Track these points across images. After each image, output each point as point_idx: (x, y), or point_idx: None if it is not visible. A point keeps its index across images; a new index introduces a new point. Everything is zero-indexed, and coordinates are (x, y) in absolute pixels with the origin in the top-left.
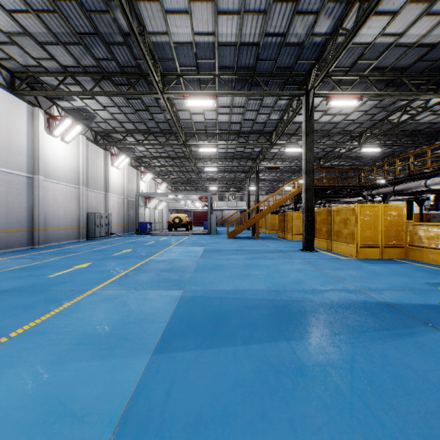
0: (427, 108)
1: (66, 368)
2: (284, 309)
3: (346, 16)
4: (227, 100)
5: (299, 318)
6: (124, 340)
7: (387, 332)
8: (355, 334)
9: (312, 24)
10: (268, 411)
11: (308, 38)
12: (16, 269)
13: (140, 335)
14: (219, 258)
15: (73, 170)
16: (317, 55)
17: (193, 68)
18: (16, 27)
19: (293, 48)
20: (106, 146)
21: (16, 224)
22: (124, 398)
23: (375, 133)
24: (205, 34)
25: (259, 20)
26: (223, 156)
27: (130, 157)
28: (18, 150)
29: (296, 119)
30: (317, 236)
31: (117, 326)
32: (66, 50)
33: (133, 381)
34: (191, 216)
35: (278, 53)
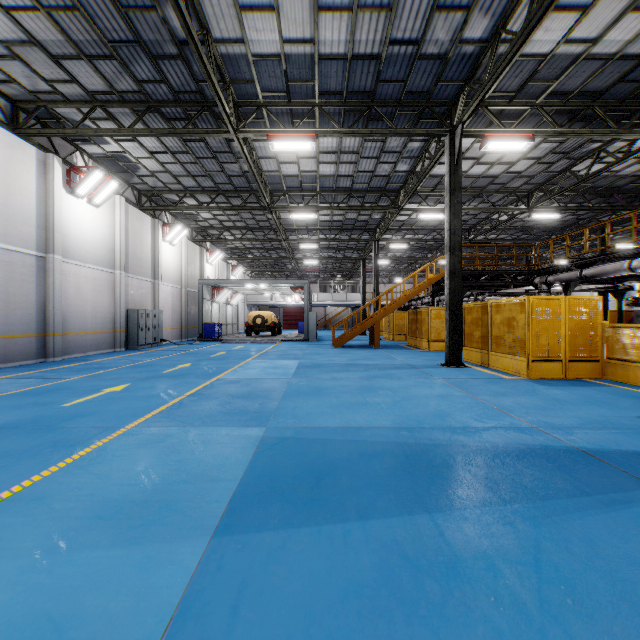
0: (632, 153)
1: (71, 560)
2: (422, 458)
3: (512, 12)
4: (333, 142)
5: (446, 474)
6: (168, 511)
7: (588, 498)
8: (536, 502)
9: (460, 25)
10: None
11: (454, 48)
12: (15, 393)
13: (195, 503)
14: (321, 378)
15: (105, 246)
16: (468, 73)
17: (282, 94)
18: (18, 33)
19: (432, 63)
20: (155, 212)
21: (20, 326)
22: (160, 617)
23: (552, 192)
24: (299, 41)
25: (381, 19)
26: (327, 226)
27: (191, 227)
28: (23, 217)
29: (435, 171)
30: (467, 345)
31: (160, 488)
32: (93, 67)
33: (178, 586)
34: (280, 314)
35: (408, 71)
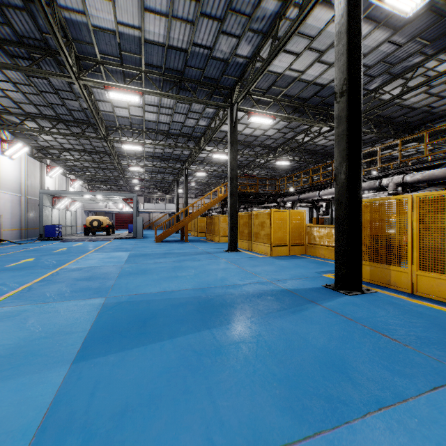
0: (321, 134)
1: None
2: (208, 303)
3: (262, 46)
4: (155, 98)
5: (220, 310)
6: (34, 357)
7: (285, 311)
8: (263, 316)
9: (235, 45)
10: (190, 386)
11: (232, 57)
12: None
13: (55, 348)
14: (146, 263)
15: None
16: (240, 74)
17: (116, 58)
18: None
19: (219, 62)
20: None
21: None
22: (39, 410)
23: (287, 149)
24: (130, 26)
25: (187, 28)
26: (151, 156)
27: (31, 145)
28: None
29: (223, 128)
30: (241, 238)
31: (23, 344)
32: None
33: (50, 393)
34: (113, 218)
35: (205, 64)
